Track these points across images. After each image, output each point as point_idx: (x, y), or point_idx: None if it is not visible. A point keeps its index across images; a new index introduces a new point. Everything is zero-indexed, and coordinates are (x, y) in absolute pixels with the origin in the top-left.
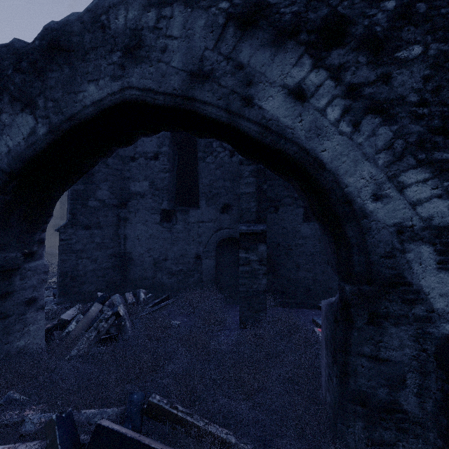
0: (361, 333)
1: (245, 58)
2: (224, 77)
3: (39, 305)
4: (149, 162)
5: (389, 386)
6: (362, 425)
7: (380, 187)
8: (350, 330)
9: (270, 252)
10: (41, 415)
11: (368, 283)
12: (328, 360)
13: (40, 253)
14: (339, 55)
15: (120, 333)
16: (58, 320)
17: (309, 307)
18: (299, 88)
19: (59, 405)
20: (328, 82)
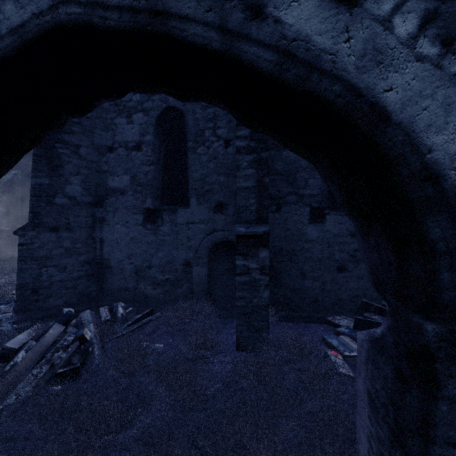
0: (455, 407)
1: None
2: None
3: None
4: (130, 153)
5: None
6: None
7: None
8: (433, 400)
9: (271, 258)
10: None
11: None
12: (379, 432)
13: None
14: None
15: (85, 363)
16: (1, 349)
17: (316, 321)
18: None
19: None
20: None
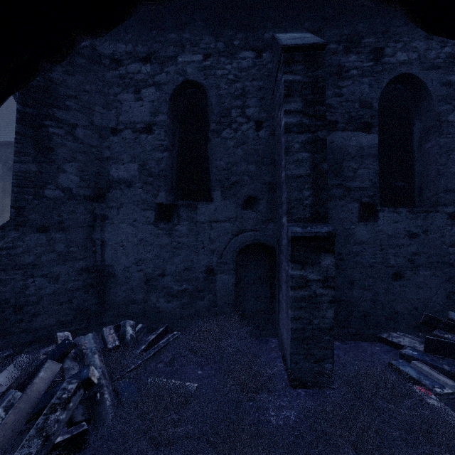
0: None
1: None
2: None
3: None
4: (139, 136)
5: None
6: None
7: None
8: None
9: None
10: None
11: None
12: None
13: None
14: None
15: (92, 420)
16: None
17: (367, 339)
18: None
19: None
20: None
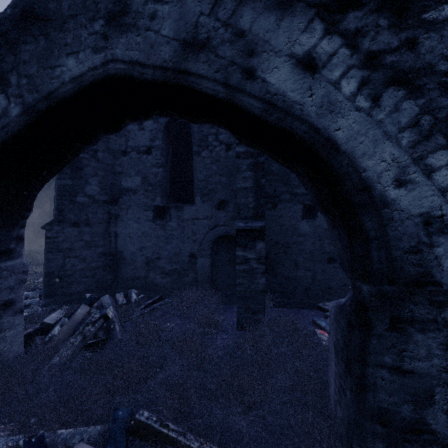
0: (381, 341)
1: (246, 24)
2: (222, 46)
3: (17, 308)
4: (142, 156)
5: (414, 403)
6: (382, 447)
7: (404, 171)
8: (368, 337)
9: (268, 251)
10: (9, 439)
11: (390, 282)
12: (339, 369)
13: (18, 251)
14: (356, 18)
15: (108, 337)
16: (41, 324)
17: (308, 307)
18: (309, 57)
19: (32, 424)
20: (343, 50)
